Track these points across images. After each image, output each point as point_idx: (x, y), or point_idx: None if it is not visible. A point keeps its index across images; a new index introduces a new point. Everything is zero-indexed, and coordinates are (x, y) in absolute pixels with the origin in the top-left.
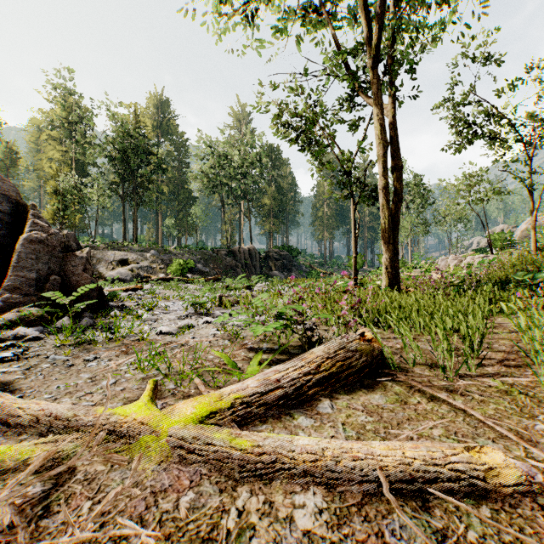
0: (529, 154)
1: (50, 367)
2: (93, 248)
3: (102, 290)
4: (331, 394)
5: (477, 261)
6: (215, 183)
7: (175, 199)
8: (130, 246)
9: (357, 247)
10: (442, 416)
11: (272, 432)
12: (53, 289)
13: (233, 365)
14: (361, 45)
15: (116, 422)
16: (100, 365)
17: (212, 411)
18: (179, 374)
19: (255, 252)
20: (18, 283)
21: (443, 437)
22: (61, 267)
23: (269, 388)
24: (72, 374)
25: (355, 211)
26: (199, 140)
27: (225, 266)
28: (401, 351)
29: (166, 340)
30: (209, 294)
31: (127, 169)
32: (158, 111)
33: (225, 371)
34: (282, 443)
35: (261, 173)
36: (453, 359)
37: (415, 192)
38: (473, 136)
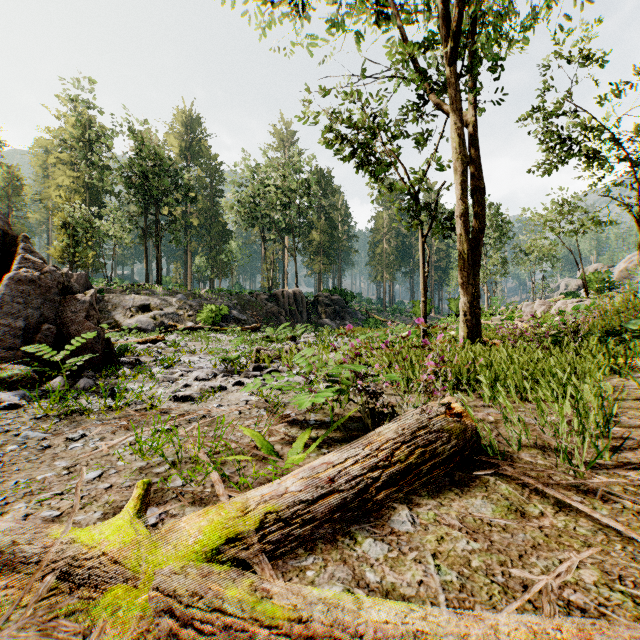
0: (636, 175)
1: (17, 450)
2: (109, 292)
3: (110, 342)
4: (408, 497)
5: (570, 306)
6: (254, 214)
7: (207, 233)
8: (153, 289)
9: (426, 289)
10: (587, 543)
11: (323, 570)
12: (46, 341)
13: (268, 448)
14: (433, 36)
15: (73, 559)
16: (87, 446)
17: (232, 533)
18: (193, 461)
19: (301, 297)
20: (0, 334)
21: (601, 586)
22: (58, 313)
23: (319, 493)
24: (44, 461)
25: (424, 244)
26: (235, 164)
27: (266, 313)
28: (496, 426)
29: (183, 409)
30: (245, 347)
31: (149, 198)
32: (187, 130)
33: (257, 457)
34: (340, 601)
35: (308, 203)
36: (585, 446)
37: (492, 224)
38: (567, 154)
